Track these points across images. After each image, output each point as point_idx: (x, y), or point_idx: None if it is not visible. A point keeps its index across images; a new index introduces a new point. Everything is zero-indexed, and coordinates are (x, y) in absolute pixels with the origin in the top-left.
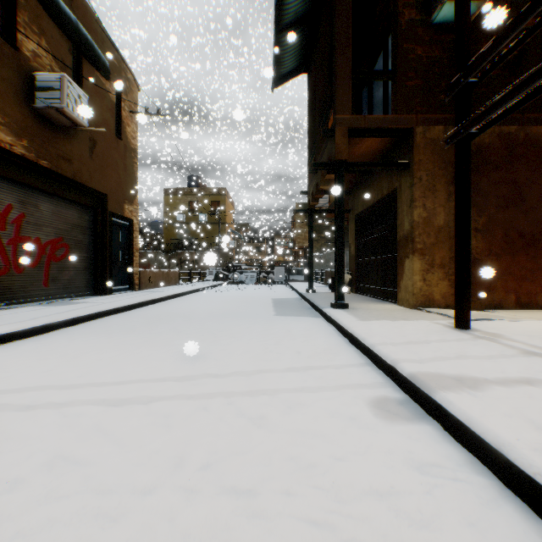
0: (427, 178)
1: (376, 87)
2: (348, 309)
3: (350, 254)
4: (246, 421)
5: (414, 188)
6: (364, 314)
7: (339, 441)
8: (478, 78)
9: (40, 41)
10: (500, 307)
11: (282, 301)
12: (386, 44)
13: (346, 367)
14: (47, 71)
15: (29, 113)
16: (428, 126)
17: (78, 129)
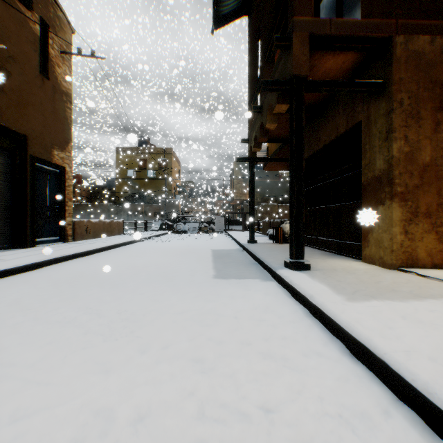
0: (409, 102)
1: None
2: (310, 271)
3: None
4: None
5: (393, 114)
6: (341, 283)
7: None
8: None
9: None
10: None
11: (222, 253)
12: None
13: None
14: None
15: None
16: (410, 36)
17: None
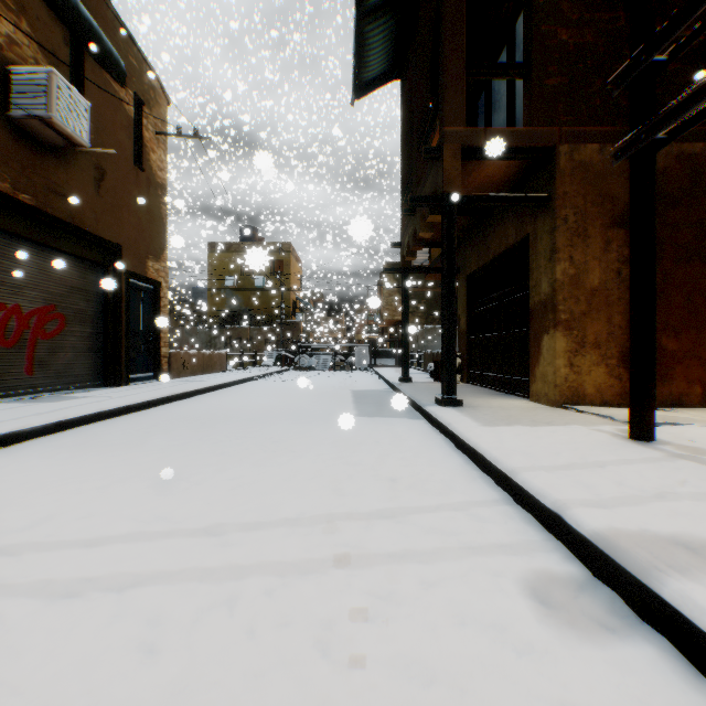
0: (575, 218)
1: (495, 100)
2: (461, 407)
3: (459, 329)
4: (301, 636)
5: (556, 233)
6: (487, 416)
7: (484, 692)
8: (669, 55)
9: (18, 22)
10: (680, 405)
11: (366, 394)
12: (512, 34)
13: (472, 509)
14: (30, 66)
15: (1, 125)
16: (576, 144)
17: (78, 153)
